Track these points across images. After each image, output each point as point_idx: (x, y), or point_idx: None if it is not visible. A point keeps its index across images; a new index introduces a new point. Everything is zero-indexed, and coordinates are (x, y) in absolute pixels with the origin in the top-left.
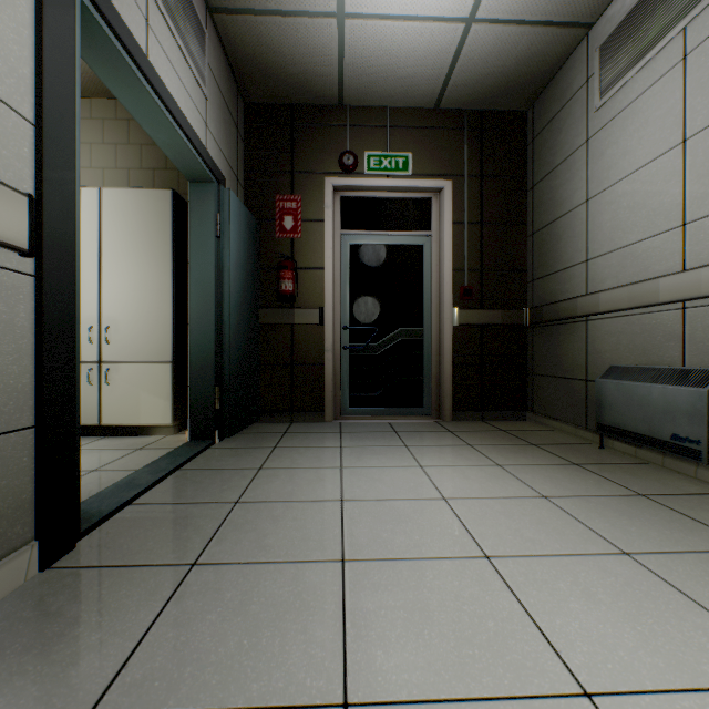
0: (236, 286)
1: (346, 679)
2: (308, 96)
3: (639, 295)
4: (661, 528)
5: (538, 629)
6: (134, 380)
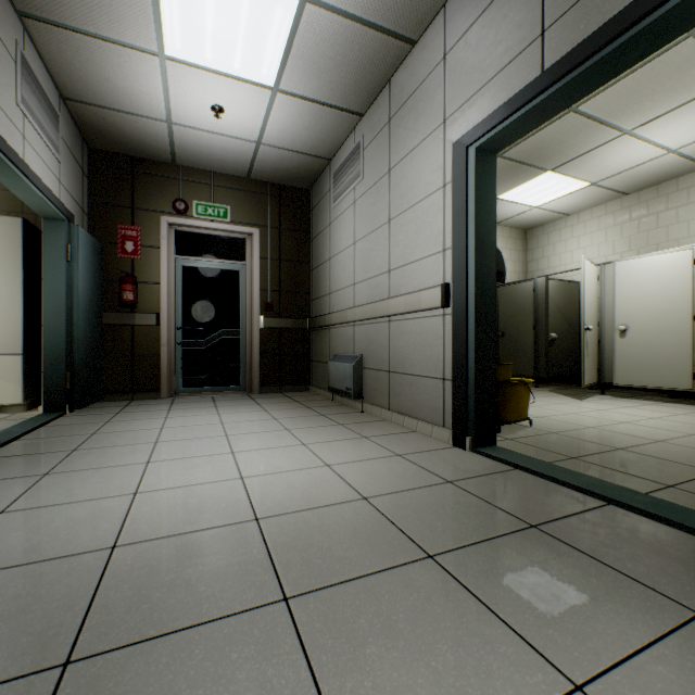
0: (84, 297)
1: (150, 459)
2: (147, 154)
3: (343, 317)
4: (313, 423)
5: (230, 446)
6: None
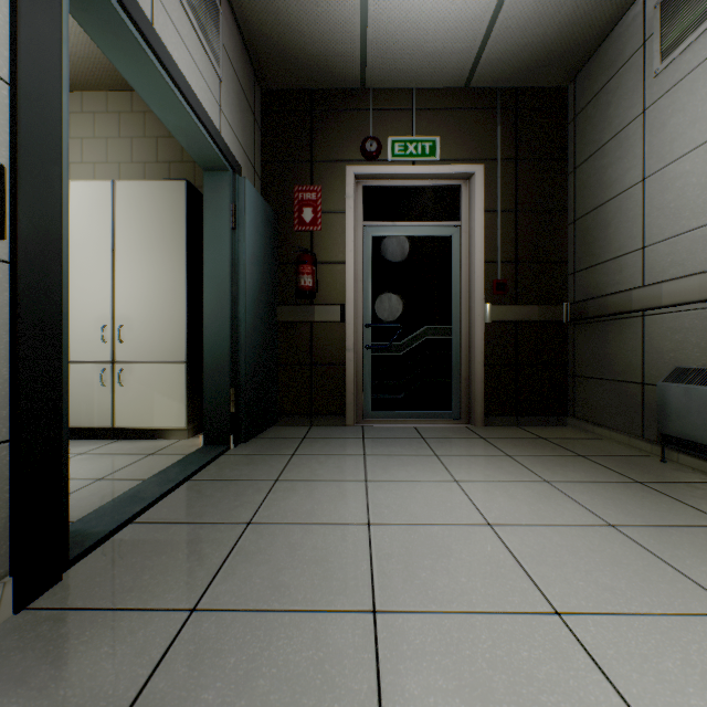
0: (252, 281)
1: None
2: (328, 80)
3: None
4: None
5: None
6: (148, 381)
